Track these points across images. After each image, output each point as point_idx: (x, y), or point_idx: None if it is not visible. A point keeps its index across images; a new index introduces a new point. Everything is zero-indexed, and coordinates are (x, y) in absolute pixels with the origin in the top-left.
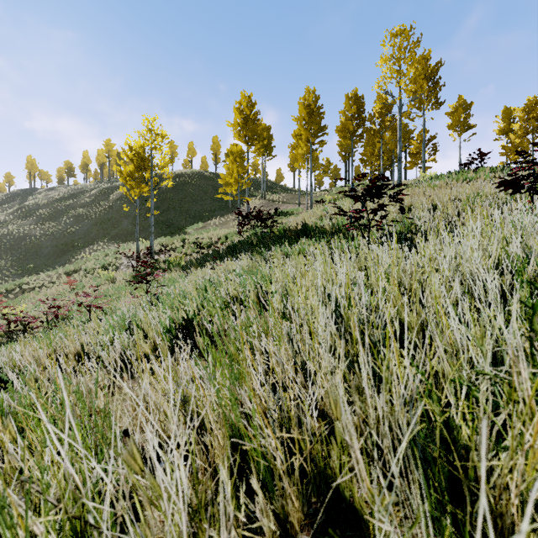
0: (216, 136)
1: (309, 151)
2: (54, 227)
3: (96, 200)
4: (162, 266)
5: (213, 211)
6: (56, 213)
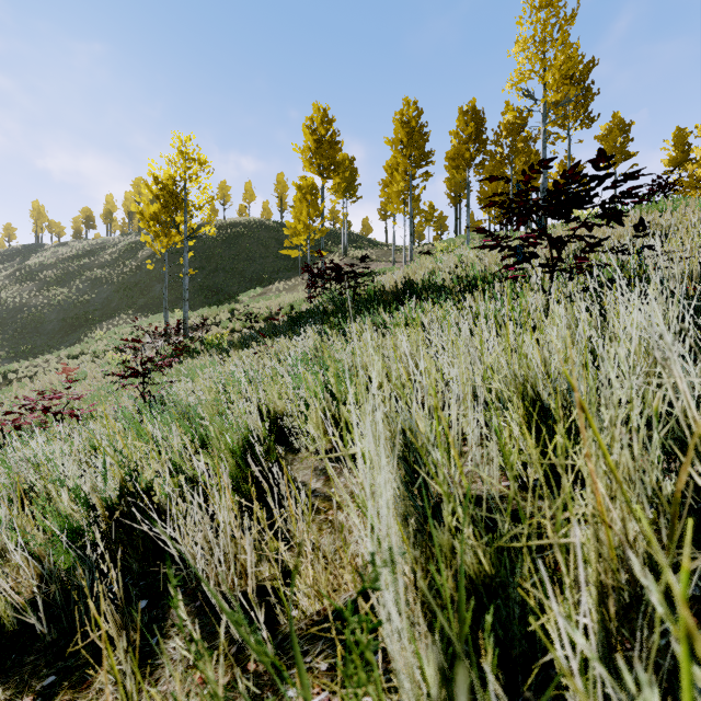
0: (282, 173)
1: (409, 187)
2: (62, 294)
3: (120, 258)
4: (198, 347)
5: (276, 272)
6: (66, 276)
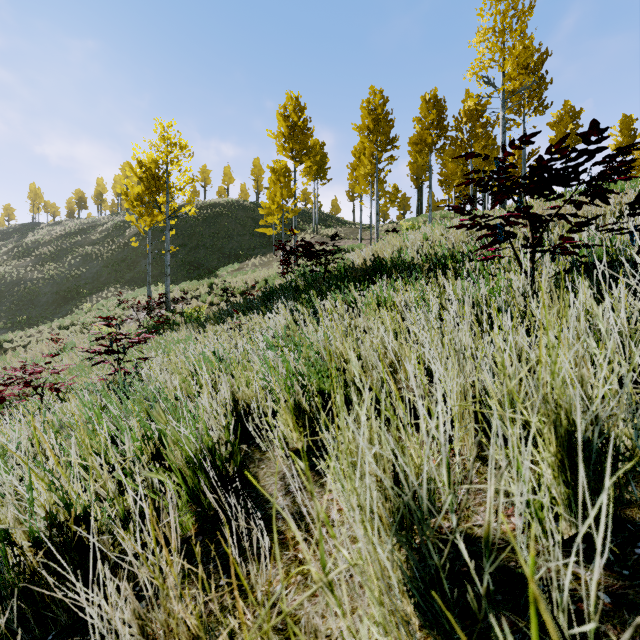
0: (258, 158)
1: (375, 170)
2: (55, 269)
3: (109, 236)
4: (178, 319)
5: (252, 249)
6: (60, 253)
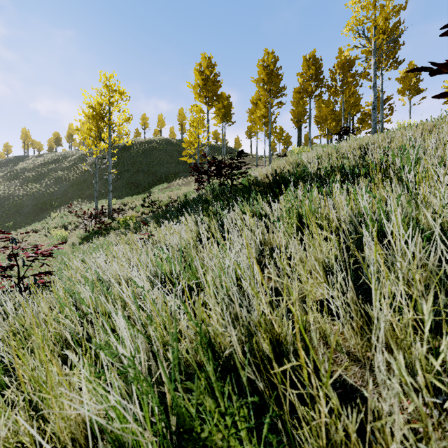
0: (182, 108)
1: (268, 112)
2: (35, 188)
3: (75, 164)
4: (116, 225)
5: (177, 173)
6: (39, 176)
